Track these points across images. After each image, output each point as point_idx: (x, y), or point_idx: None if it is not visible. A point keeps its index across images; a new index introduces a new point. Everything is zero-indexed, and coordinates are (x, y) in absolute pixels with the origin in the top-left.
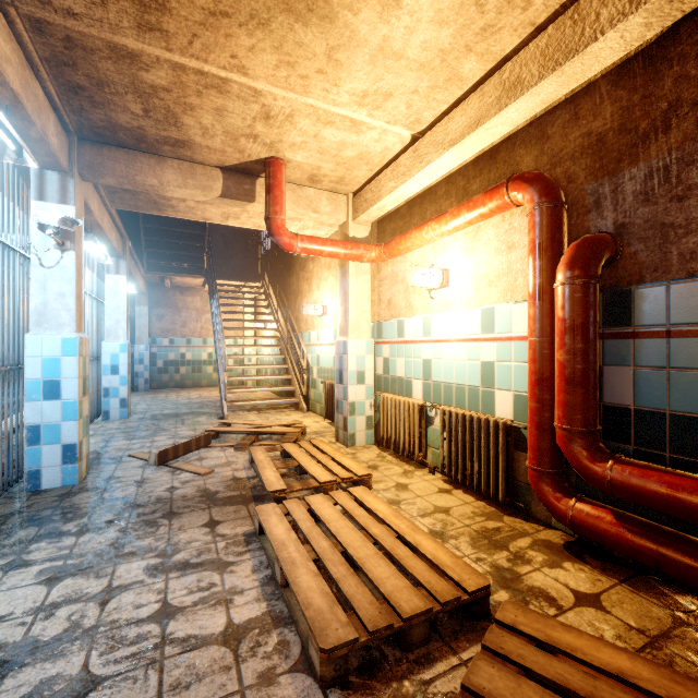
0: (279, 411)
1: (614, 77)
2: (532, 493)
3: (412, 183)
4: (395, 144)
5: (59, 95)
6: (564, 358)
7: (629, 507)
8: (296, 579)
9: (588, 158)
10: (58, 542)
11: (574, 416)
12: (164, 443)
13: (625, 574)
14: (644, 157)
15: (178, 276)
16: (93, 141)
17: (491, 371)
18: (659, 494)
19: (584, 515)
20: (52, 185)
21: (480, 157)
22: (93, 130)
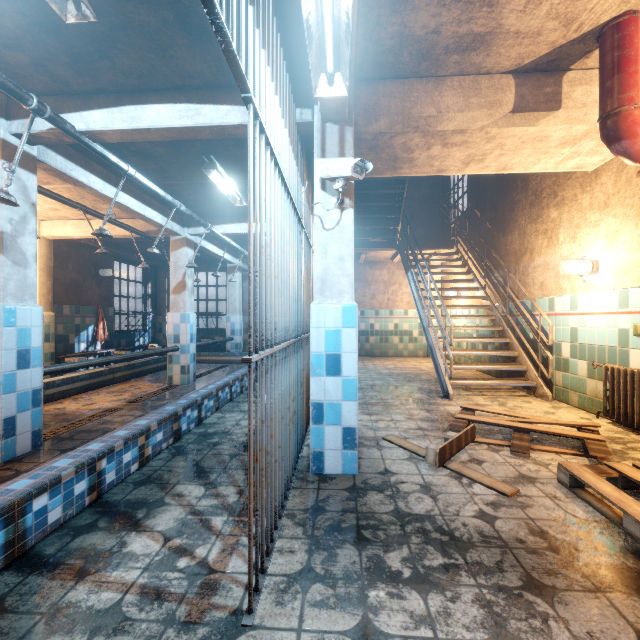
0: (508, 395)
1: None
2: None
3: None
4: None
5: (359, 8)
6: None
7: None
8: None
9: None
10: (400, 598)
11: None
12: (407, 425)
13: None
14: None
15: (372, 250)
16: (367, 80)
17: None
18: None
19: None
20: (332, 139)
21: None
22: (374, 60)
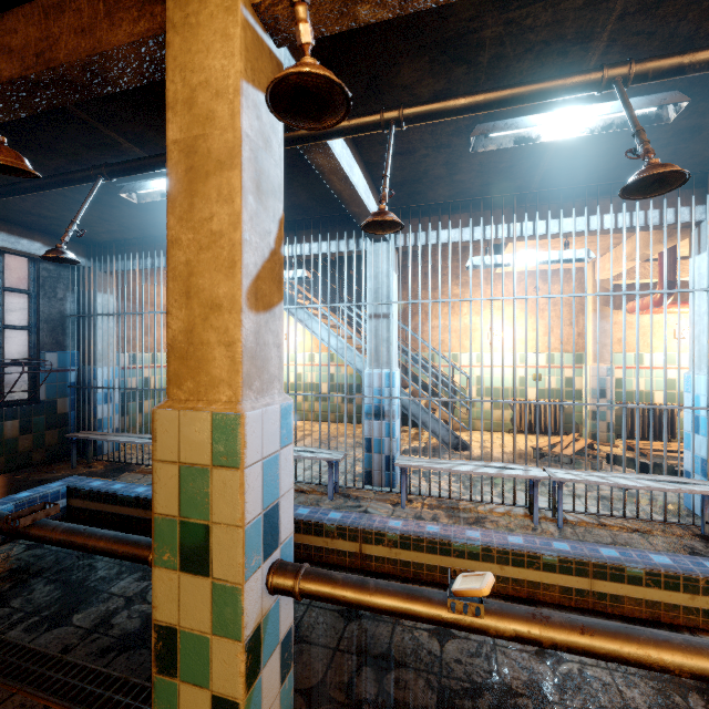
0: None
1: None
2: None
3: None
4: None
5: None
6: None
7: None
8: None
9: None
10: None
11: None
12: None
13: None
14: None
15: None
16: None
17: None
18: None
19: None
20: None
21: None
22: None
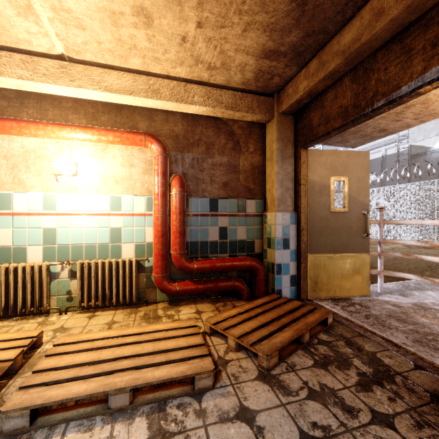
0: None
1: (182, 115)
2: (147, 291)
3: (54, 88)
4: (41, 46)
5: None
6: (179, 224)
7: (188, 278)
8: (156, 377)
9: (172, 141)
10: None
11: (182, 247)
12: None
13: (192, 302)
14: (192, 152)
15: None
16: None
17: (119, 233)
18: (210, 266)
19: (182, 286)
20: None
21: (108, 103)
22: None
